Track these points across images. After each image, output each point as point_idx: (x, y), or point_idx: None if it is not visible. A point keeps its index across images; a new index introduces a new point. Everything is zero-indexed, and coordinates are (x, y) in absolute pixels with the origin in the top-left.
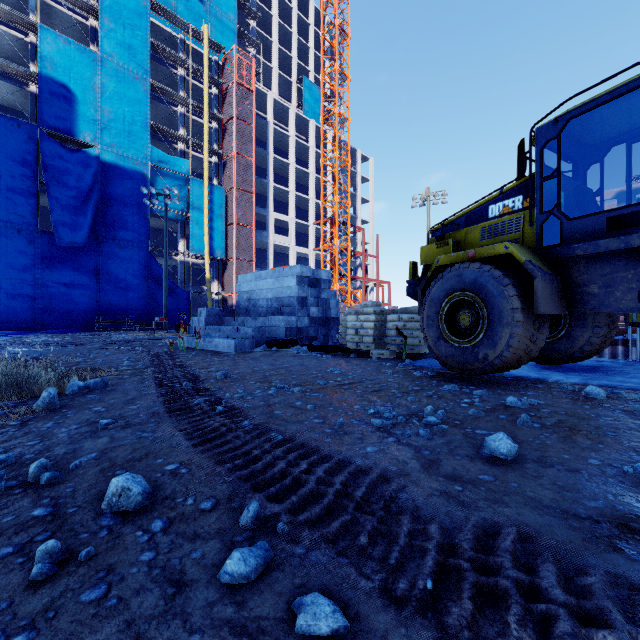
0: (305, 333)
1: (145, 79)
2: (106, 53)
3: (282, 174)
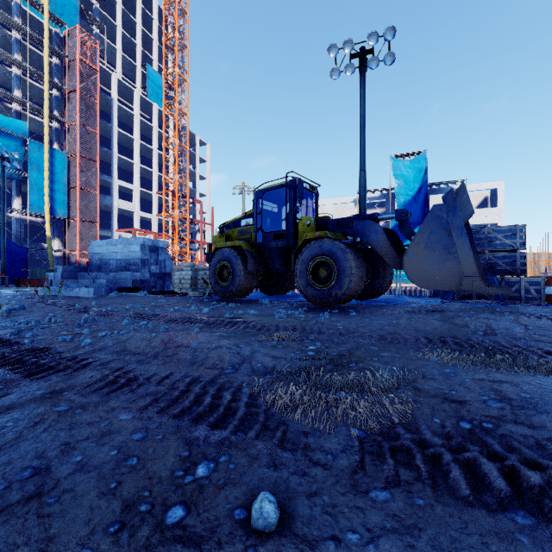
0: (147, 283)
1: None
2: None
3: (126, 146)
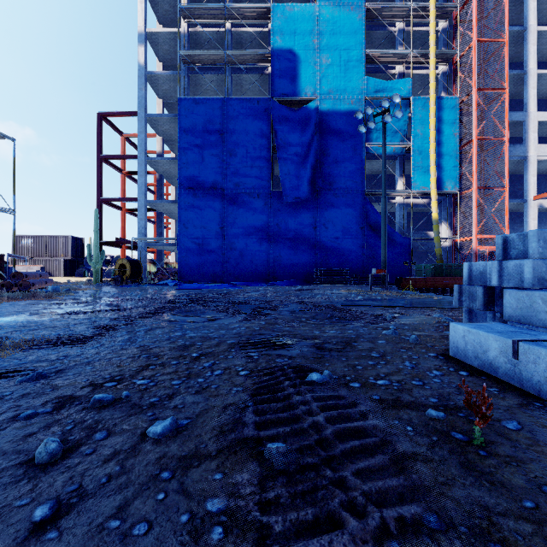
0: None
1: (360, 6)
2: None
3: (546, 59)
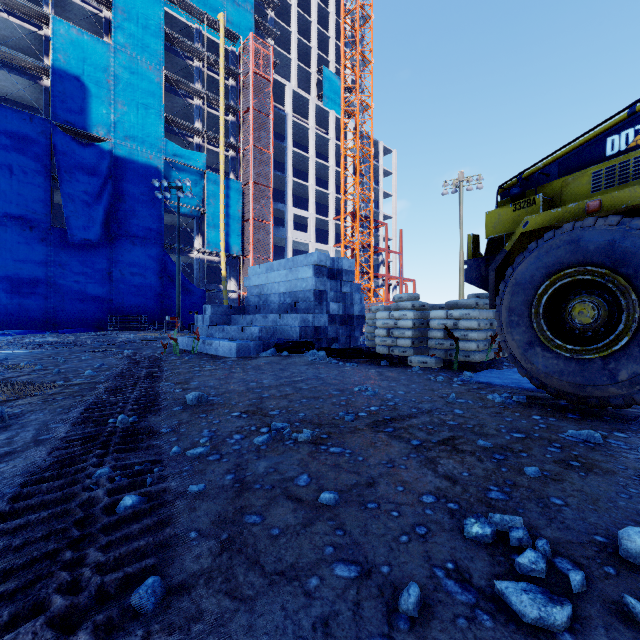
0: (323, 334)
1: (159, 70)
2: (119, 44)
3: (301, 168)
